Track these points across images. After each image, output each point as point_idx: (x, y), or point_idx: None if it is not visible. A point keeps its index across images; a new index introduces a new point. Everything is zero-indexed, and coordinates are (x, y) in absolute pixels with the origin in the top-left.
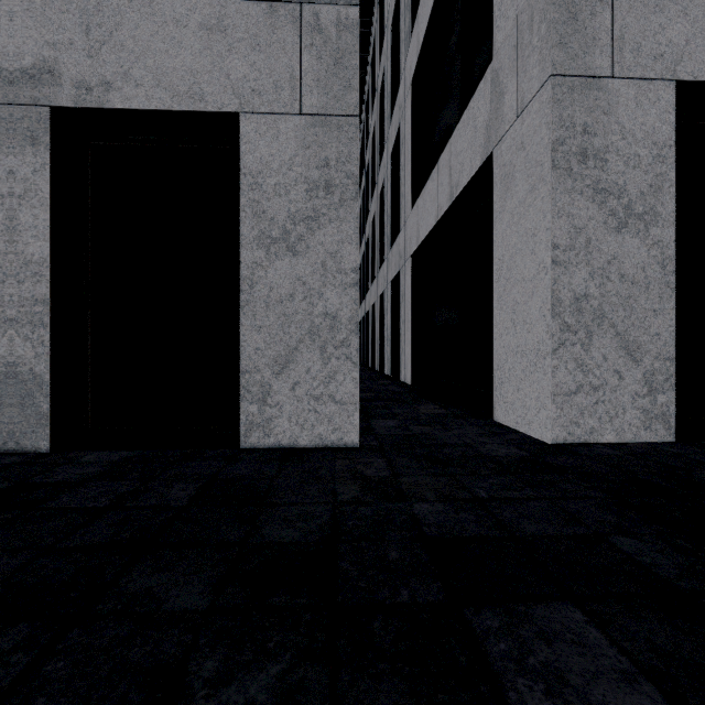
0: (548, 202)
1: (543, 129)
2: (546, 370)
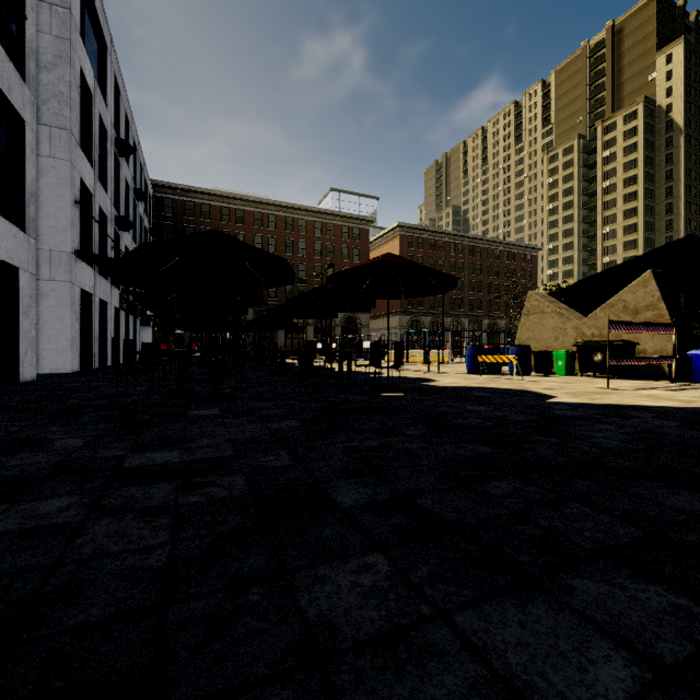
0: (70, 313)
1: (67, 293)
2: (69, 355)
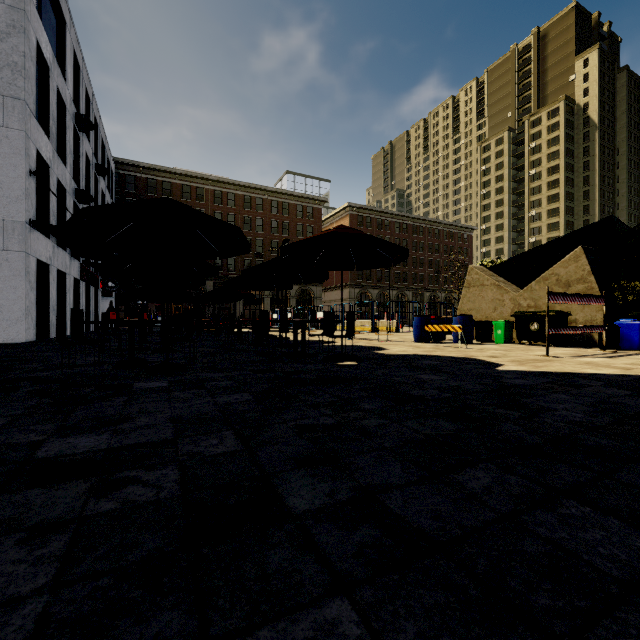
0: (24, 282)
1: (21, 263)
2: (23, 324)
